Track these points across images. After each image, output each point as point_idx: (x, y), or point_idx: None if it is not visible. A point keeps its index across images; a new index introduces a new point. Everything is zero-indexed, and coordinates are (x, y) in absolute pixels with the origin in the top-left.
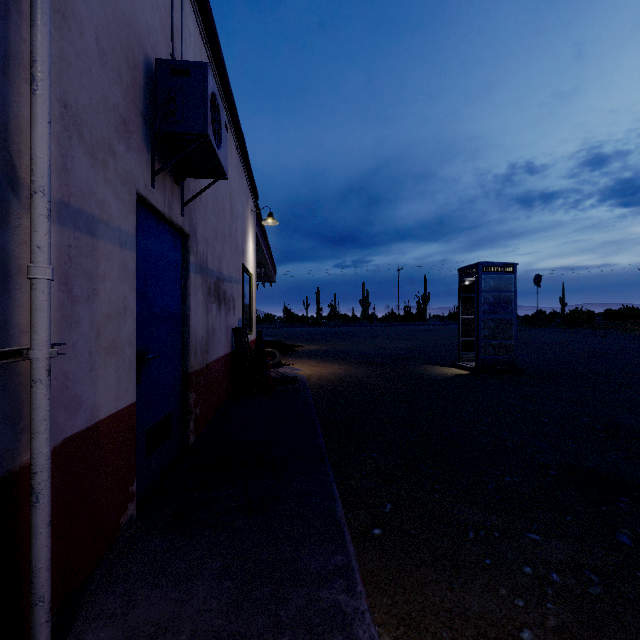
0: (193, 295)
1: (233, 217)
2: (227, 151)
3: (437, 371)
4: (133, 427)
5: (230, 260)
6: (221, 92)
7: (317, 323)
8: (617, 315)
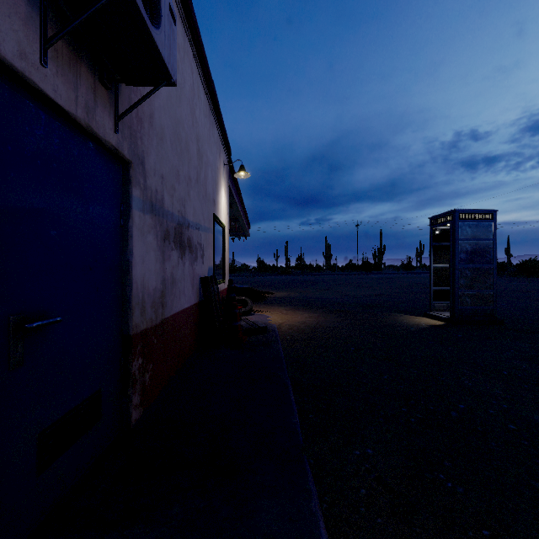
0: (138, 238)
1: (201, 163)
2: (174, 48)
3: (409, 321)
4: None
5: (197, 206)
6: (184, 21)
7: (286, 272)
8: None
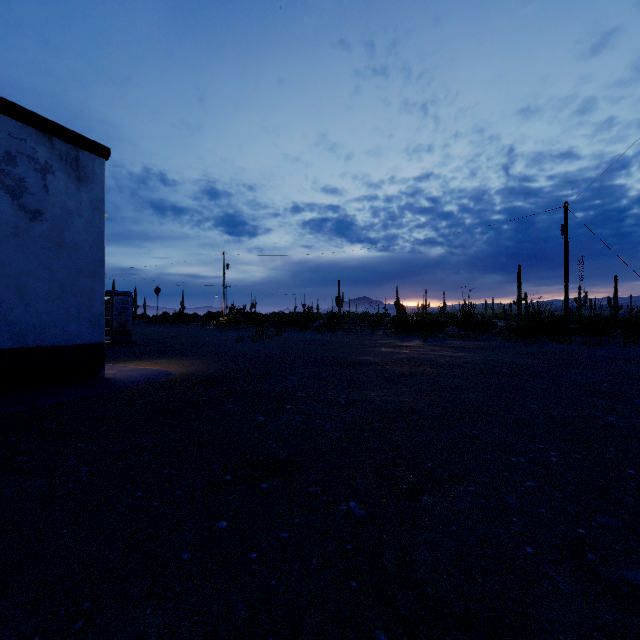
0: None
1: None
2: None
3: None
4: None
5: None
6: None
7: None
8: (205, 316)
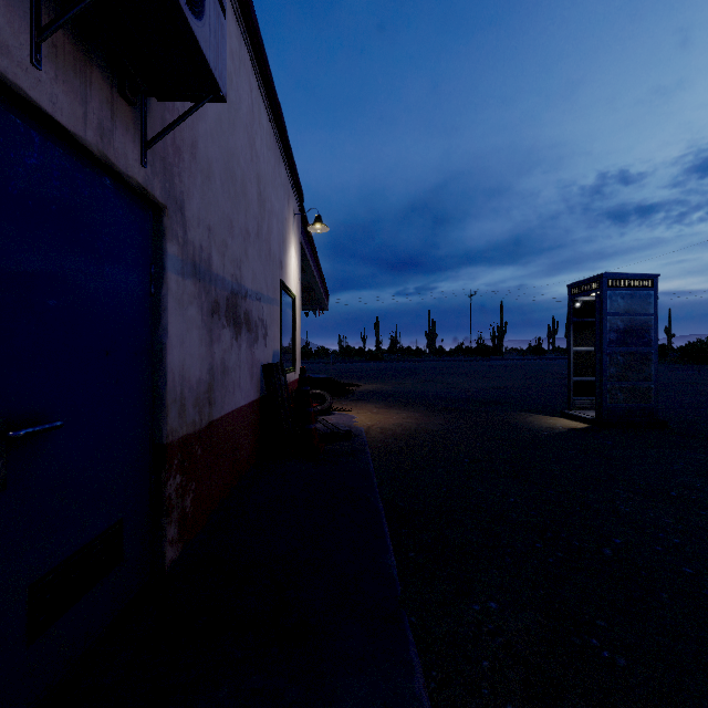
0: (176, 311)
1: (264, 211)
2: (223, 48)
3: (541, 422)
4: None
5: (258, 270)
6: (240, 20)
7: (376, 357)
8: None
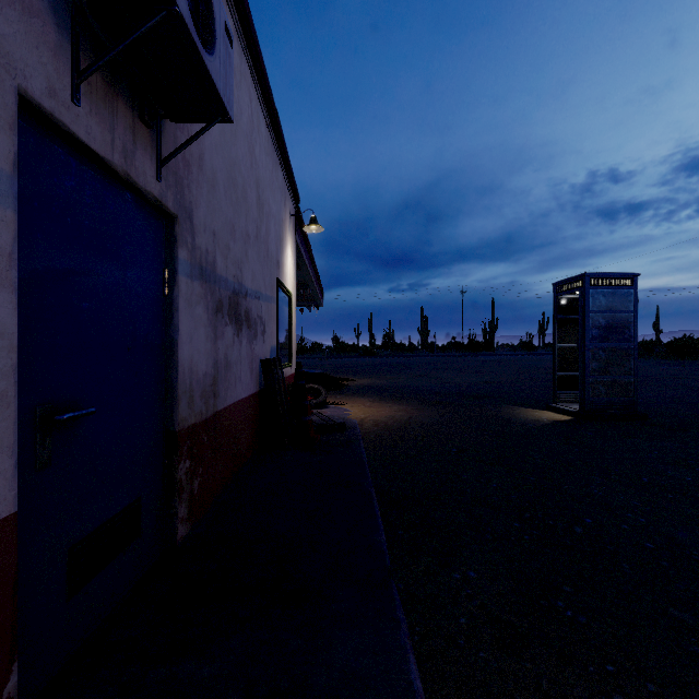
0: (185, 311)
1: (262, 214)
2: (230, 76)
3: (527, 415)
4: (5, 566)
5: (257, 270)
6: (241, 36)
7: (370, 353)
8: None
